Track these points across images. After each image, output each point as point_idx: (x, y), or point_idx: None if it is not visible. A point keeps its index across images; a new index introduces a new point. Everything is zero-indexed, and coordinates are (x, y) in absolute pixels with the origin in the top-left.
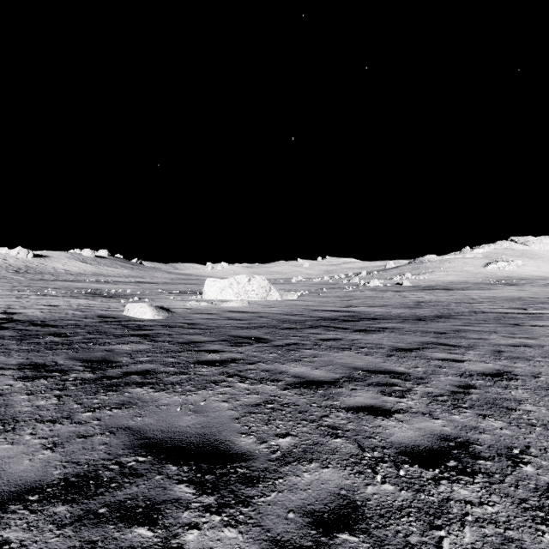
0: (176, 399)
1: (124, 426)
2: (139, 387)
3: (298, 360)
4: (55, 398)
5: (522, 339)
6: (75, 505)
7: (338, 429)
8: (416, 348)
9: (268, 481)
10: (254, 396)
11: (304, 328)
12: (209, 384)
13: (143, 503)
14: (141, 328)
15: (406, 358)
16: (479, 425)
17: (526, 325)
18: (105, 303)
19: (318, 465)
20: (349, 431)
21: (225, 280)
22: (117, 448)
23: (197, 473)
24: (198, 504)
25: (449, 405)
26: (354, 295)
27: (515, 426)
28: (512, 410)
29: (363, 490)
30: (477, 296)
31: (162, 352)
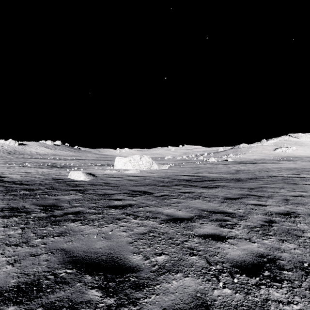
0: (94, 230)
1: (60, 248)
2: (72, 222)
3: (168, 205)
4: (20, 229)
5: (299, 192)
6: (22, 306)
7: (194, 249)
8: (238, 198)
9: (149, 287)
10: (142, 228)
11: (172, 186)
12: (115, 220)
13: (67, 304)
14: (77, 185)
15: (232, 203)
16: (280, 246)
17: (300, 184)
18: (58, 171)
19: (182, 275)
20: (200, 251)
21: (126, 158)
22: (54, 263)
23: (104, 281)
24: (103, 304)
25: (261, 233)
26: (200, 166)
27: (303, 247)
28: (299, 236)
29: (211, 293)
30: (270, 167)
31: (88, 200)
